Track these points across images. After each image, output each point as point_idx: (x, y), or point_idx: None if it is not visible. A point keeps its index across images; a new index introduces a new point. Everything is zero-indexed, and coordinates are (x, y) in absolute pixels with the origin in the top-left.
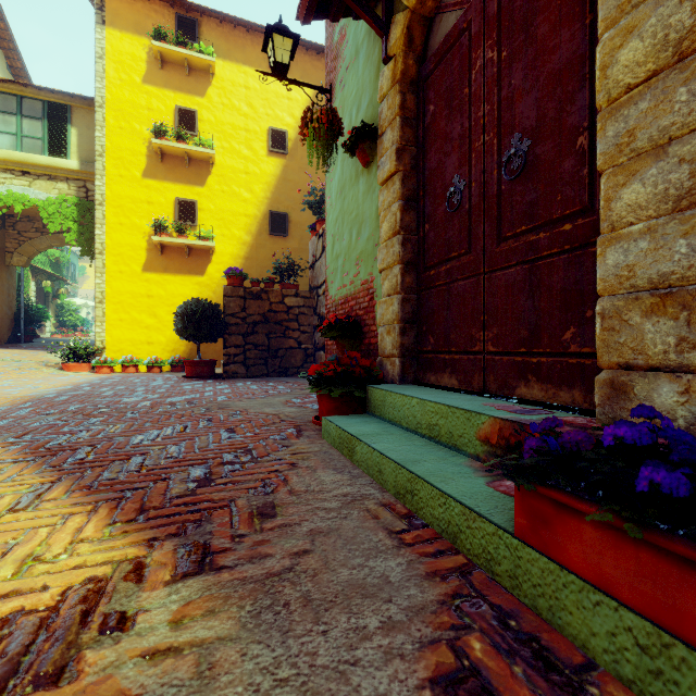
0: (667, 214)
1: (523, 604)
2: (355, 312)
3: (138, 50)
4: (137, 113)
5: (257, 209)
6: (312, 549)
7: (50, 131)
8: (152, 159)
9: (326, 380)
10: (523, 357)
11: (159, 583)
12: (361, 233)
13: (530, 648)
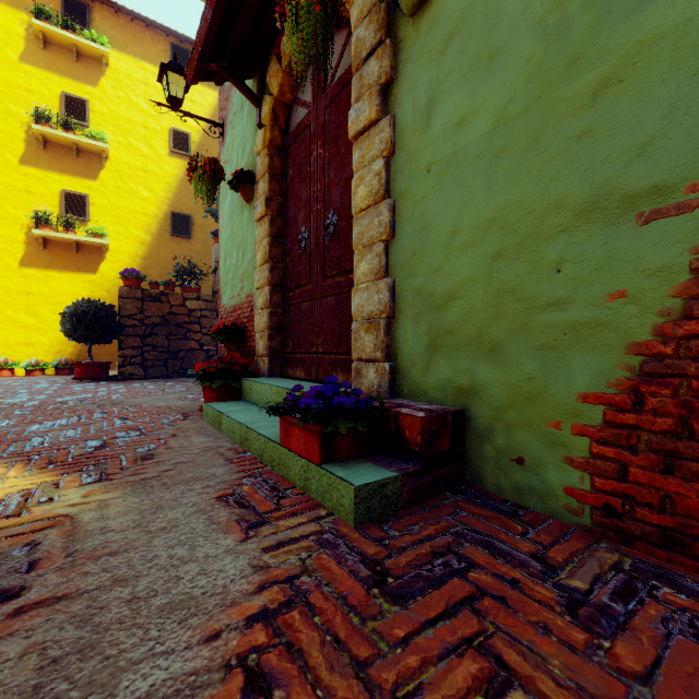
0: (373, 281)
1: (281, 475)
2: (241, 320)
3: (14, 24)
4: (13, 93)
5: (157, 208)
6: (174, 469)
7: None
8: (32, 145)
9: (210, 375)
10: (335, 355)
11: (72, 487)
12: (245, 255)
13: (271, 486)
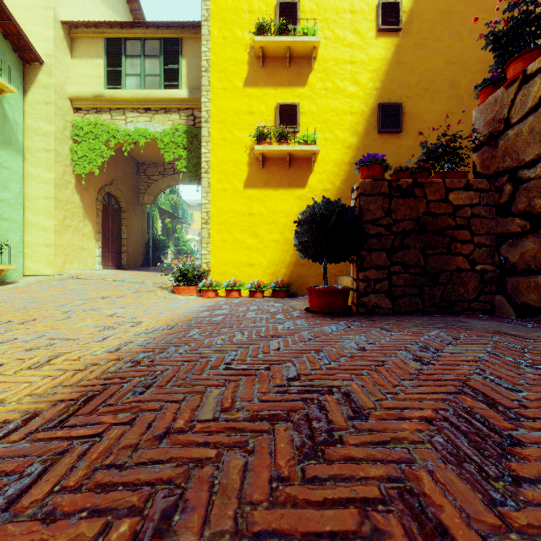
0: None
1: None
2: None
3: None
4: (239, 19)
5: (363, 104)
6: None
7: (165, 66)
8: (253, 65)
9: None
10: None
11: None
12: None
13: None
